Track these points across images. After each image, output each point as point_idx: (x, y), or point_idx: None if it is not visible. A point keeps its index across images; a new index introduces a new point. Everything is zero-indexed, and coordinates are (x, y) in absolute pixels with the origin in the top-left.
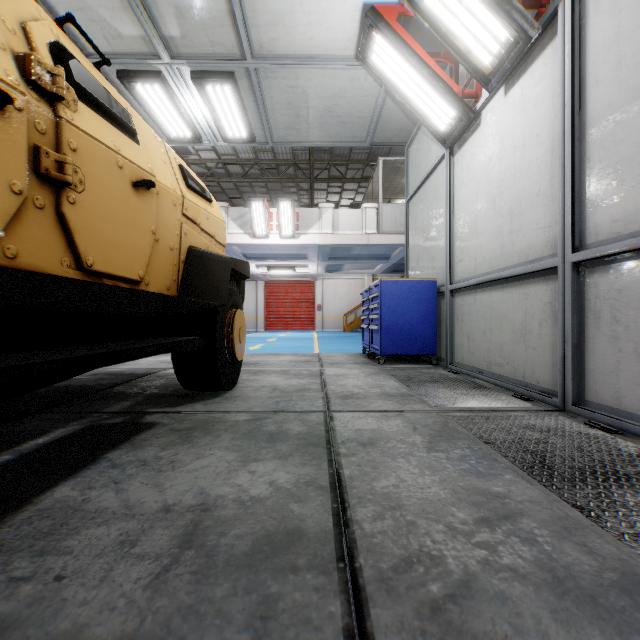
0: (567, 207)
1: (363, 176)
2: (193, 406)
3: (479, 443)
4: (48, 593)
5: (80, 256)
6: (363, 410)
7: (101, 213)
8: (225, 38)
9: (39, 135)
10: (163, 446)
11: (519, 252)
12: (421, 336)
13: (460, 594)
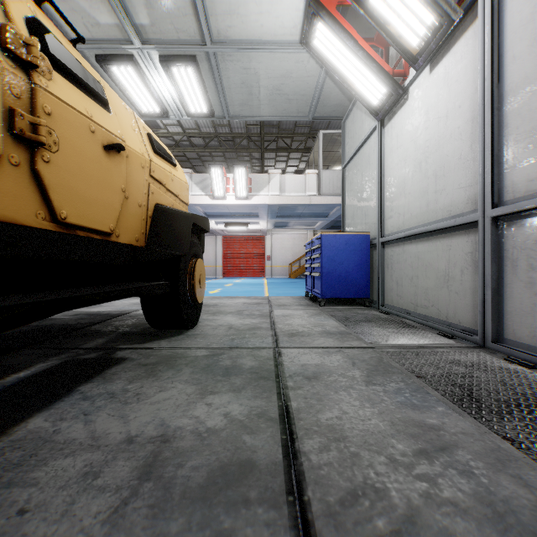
0: (487, 168)
1: (306, 147)
2: (159, 343)
3: (412, 377)
4: (10, 527)
5: (54, 210)
6: (307, 346)
7: (74, 172)
8: (188, 26)
9: (15, 99)
10: (130, 379)
11: (443, 209)
12: (356, 282)
13: (405, 529)
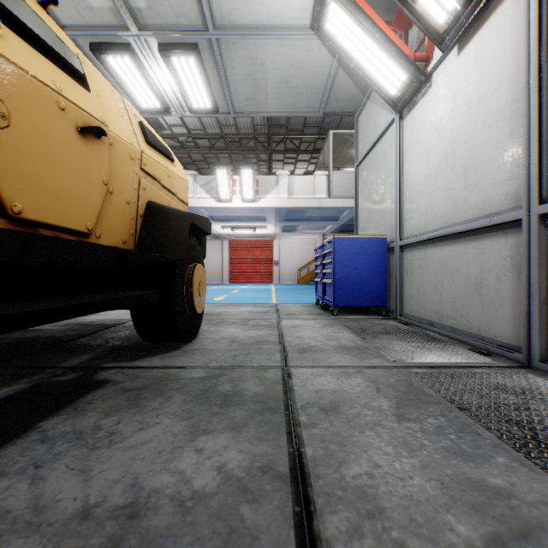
0: (532, 158)
1: (315, 148)
2: (150, 360)
3: (453, 409)
4: None
5: (4, 201)
6: (321, 366)
7: (35, 155)
8: (188, 9)
9: None
10: (107, 411)
11: (474, 207)
12: (372, 289)
13: None
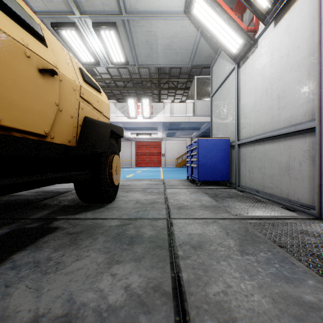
0: (322, 89)
1: (186, 87)
2: (86, 214)
3: (275, 247)
4: None
5: None
6: (191, 218)
7: (9, 85)
8: (110, 1)
9: None
10: (56, 248)
11: (284, 120)
12: (221, 170)
13: None
